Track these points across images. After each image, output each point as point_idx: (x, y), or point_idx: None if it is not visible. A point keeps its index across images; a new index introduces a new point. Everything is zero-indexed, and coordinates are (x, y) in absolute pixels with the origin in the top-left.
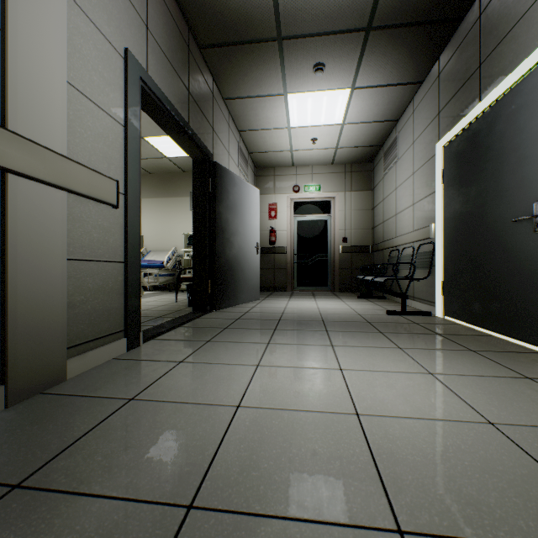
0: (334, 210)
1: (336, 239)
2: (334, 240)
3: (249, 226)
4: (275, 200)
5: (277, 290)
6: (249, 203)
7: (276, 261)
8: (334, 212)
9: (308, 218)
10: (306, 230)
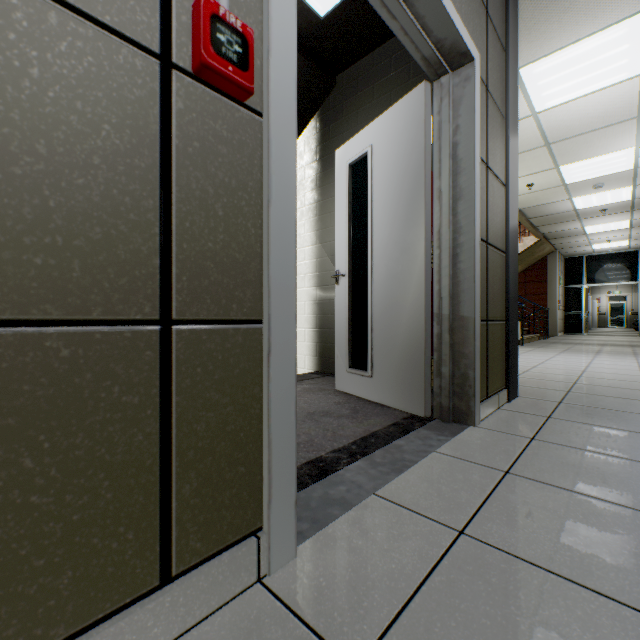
0: (626, 300)
1: (627, 310)
2: (626, 310)
3: (594, 310)
4: (599, 297)
5: (600, 327)
6: (594, 305)
7: (599, 318)
8: (626, 300)
9: (614, 302)
10: (613, 307)
